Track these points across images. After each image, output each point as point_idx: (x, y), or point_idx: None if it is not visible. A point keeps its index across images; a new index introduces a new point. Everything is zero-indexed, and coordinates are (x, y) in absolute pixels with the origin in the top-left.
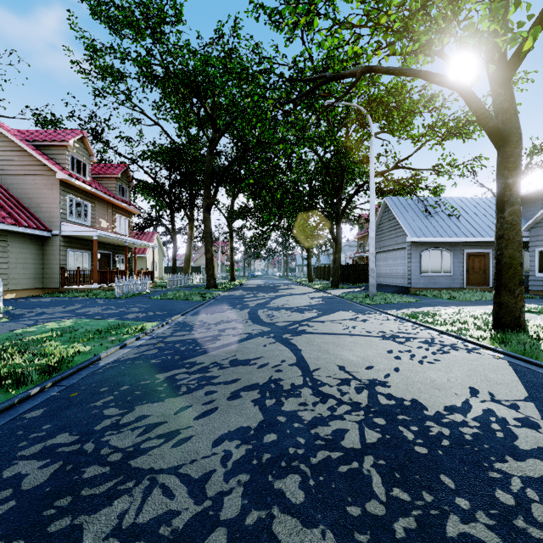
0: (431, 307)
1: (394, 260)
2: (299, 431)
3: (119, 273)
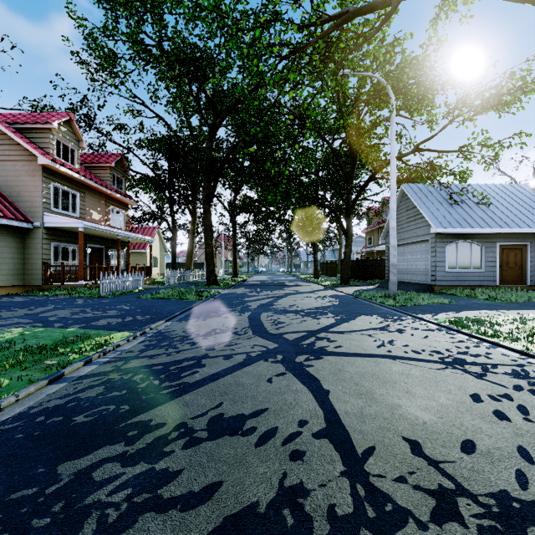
0: (475, 311)
1: (413, 254)
2: None
3: (110, 269)
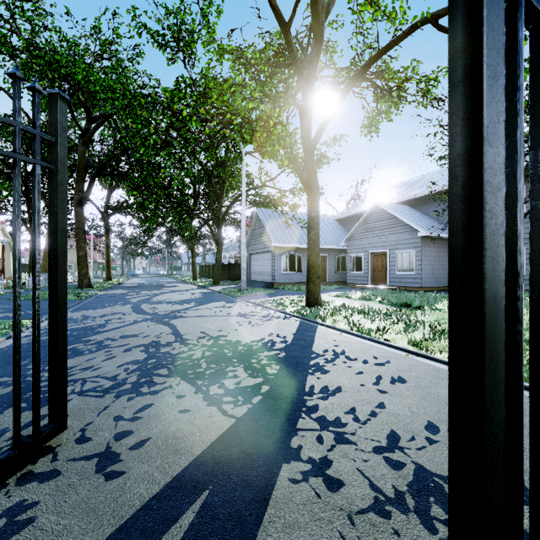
0: (281, 296)
1: (263, 260)
2: (170, 357)
3: None
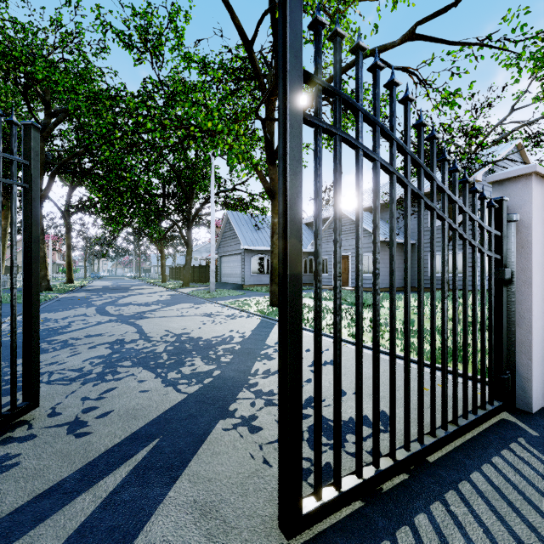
0: (248, 297)
1: (234, 262)
2: (133, 352)
3: None
